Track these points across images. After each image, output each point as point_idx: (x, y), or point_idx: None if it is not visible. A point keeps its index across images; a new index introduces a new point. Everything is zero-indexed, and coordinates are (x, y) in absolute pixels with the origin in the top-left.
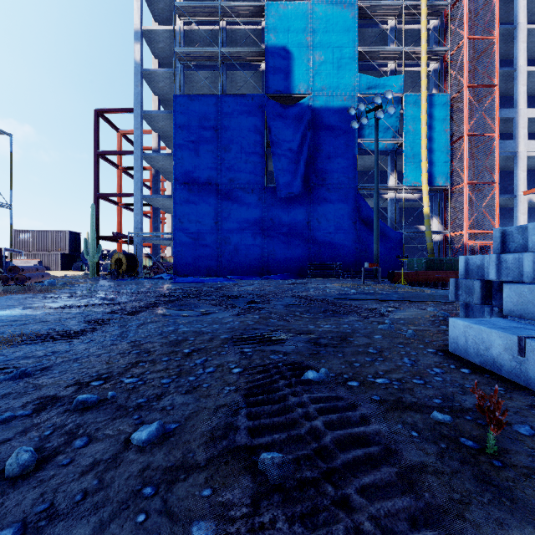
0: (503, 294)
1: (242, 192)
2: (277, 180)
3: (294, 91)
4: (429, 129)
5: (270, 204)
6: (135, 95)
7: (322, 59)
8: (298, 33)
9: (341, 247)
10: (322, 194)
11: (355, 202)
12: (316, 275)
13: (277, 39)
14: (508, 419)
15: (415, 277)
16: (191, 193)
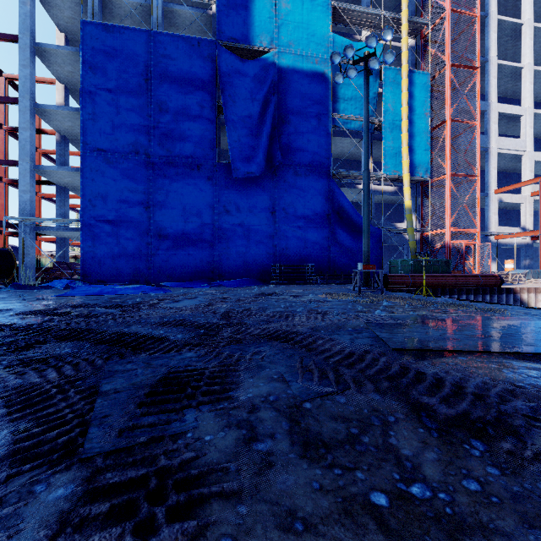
0: None
1: (183, 168)
2: (233, 155)
3: (254, 42)
4: (409, 111)
5: (223, 186)
6: (21, 17)
7: (289, 7)
8: None
9: (312, 245)
10: (289, 177)
11: (329, 190)
12: (283, 280)
13: None
14: None
15: (412, 283)
16: (109, 164)
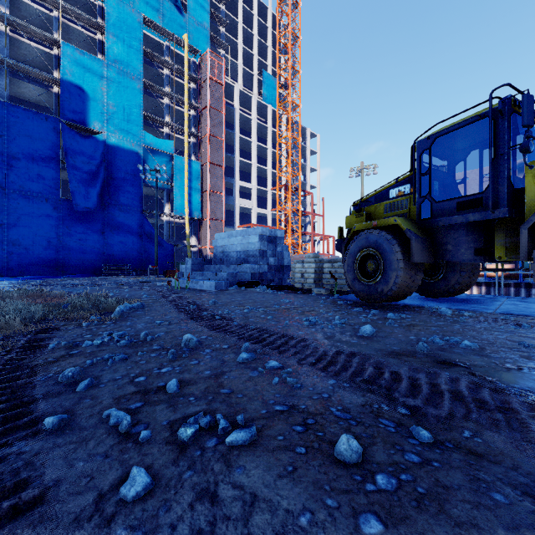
0: (184, 274)
1: (34, 200)
2: (74, 196)
3: (90, 126)
4: (189, 181)
5: (66, 214)
6: None
7: (115, 109)
8: (94, 80)
9: (130, 253)
10: (115, 212)
11: (141, 221)
12: (111, 274)
13: (74, 77)
14: (174, 288)
15: None
16: None
